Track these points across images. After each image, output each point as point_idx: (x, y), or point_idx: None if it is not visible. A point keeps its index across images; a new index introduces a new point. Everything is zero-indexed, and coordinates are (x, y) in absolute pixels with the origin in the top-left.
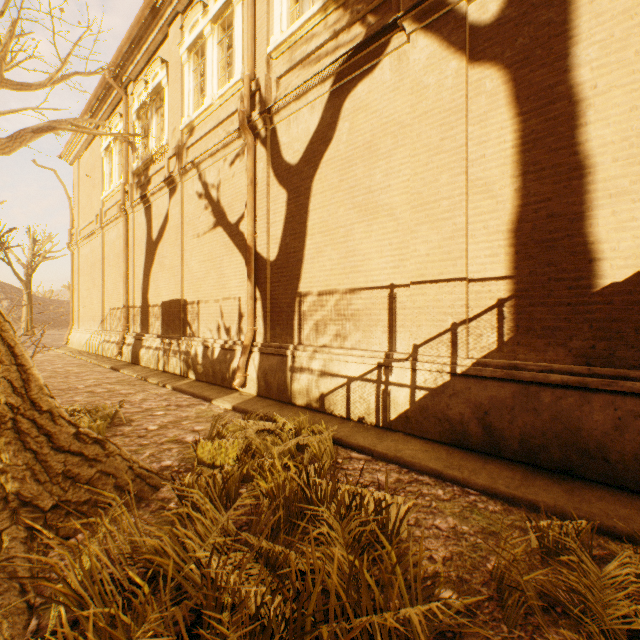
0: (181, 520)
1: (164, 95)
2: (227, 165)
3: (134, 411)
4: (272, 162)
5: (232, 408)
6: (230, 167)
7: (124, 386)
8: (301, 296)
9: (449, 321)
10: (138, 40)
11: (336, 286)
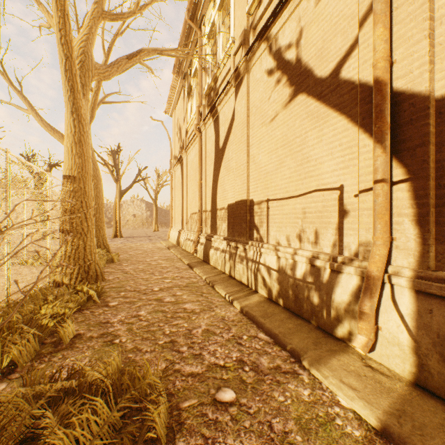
0: None
1: (229, 5)
2: None
3: (189, 371)
4: None
5: (379, 428)
6: None
7: (191, 294)
8: None
9: None
10: None
11: None
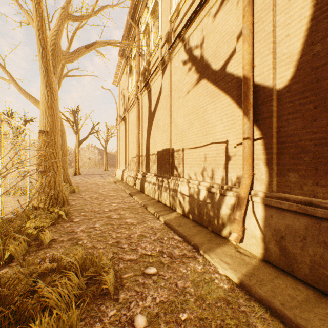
0: None
1: (158, 12)
2: (211, 18)
3: (128, 258)
4: None
5: (238, 283)
6: (214, 17)
7: (131, 213)
8: None
9: None
10: None
11: None
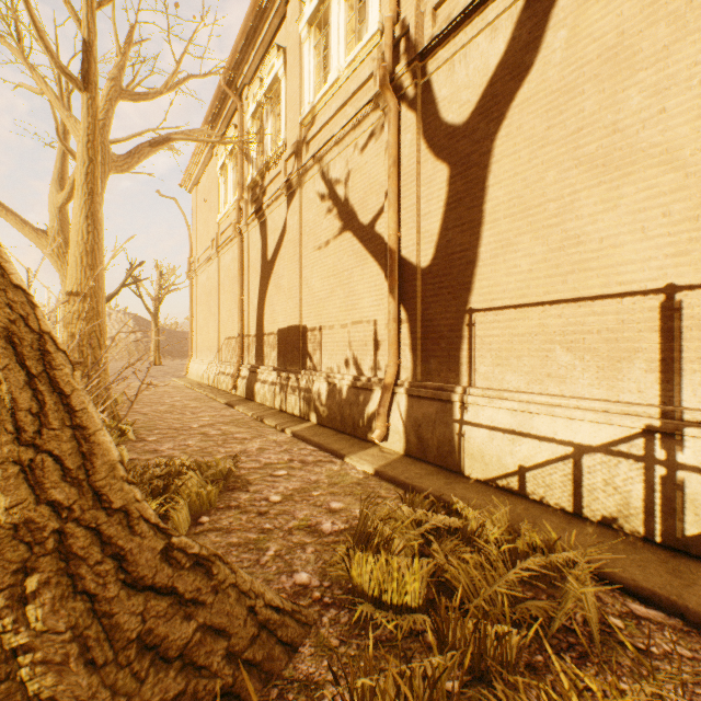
0: None
1: (280, 91)
2: (357, 151)
3: (251, 467)
4: (424, 130)
5: (374, 472)
6: (362, 152)
7: (239, 428)
8: (473, 314)
9: None
10: (253, 33)
11: (540, 296)
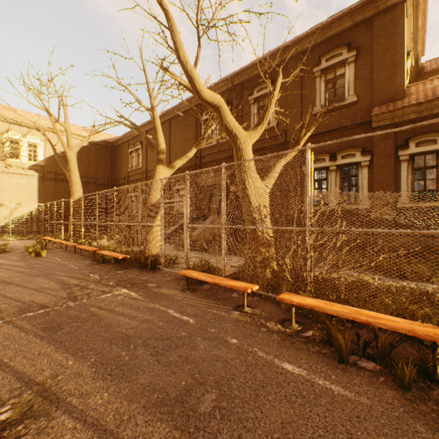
0: None
1: None
2: None
3: None
4: None
5: None
6: None
7: None
8: None
9: None
10: None
11: None
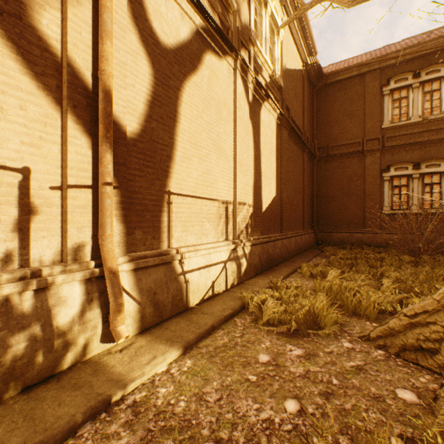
0: (377, 318)
1: None
2: None
3: None
4: None
5: (182, 351)
6: None
7: None
8: (171, 196)
9: (246, 222)
10: None
11: (201, 194)
